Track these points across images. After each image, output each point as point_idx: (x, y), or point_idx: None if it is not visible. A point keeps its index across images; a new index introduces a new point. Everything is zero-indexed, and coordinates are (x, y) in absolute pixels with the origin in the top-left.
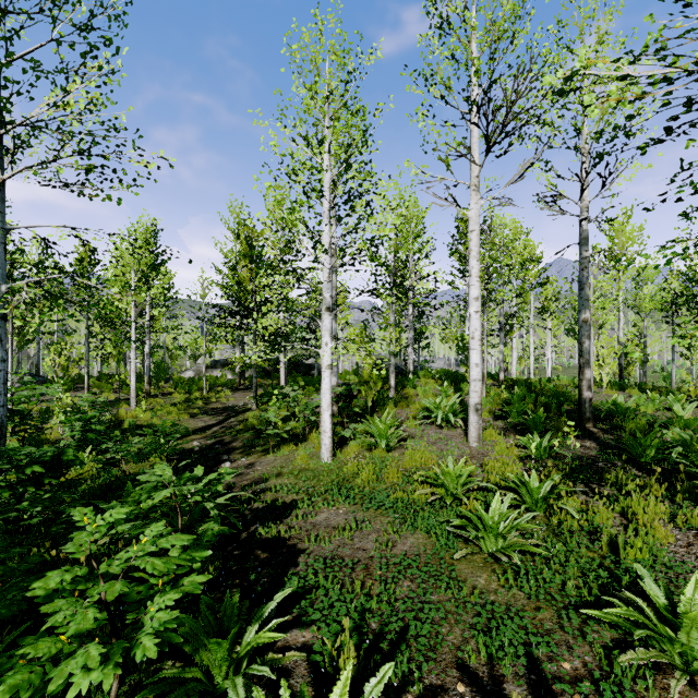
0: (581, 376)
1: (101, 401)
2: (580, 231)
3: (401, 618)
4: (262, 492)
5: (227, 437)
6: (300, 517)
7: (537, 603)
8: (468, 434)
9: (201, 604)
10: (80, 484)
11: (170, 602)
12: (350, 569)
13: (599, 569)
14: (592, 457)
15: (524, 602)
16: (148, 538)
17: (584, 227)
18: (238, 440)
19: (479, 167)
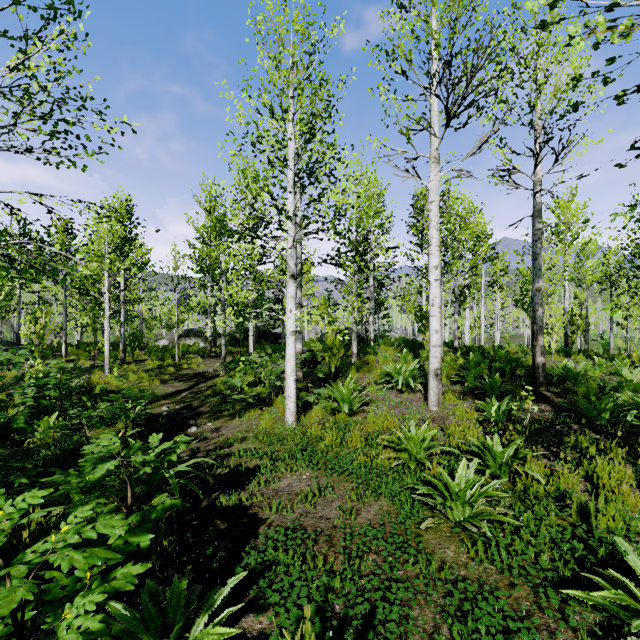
0: (535, 343)
1: (77, 368)
2: (534, 204)
3: (367, 599)
4: (226, 457)
5: (195, 402)
6: (262, 483)
7: (510, 579)
8: (428, 398)
9: (142, 594)
10: (33, 453)
11: (92, 606)
12: (312, 542)
13: (570, 539)
14: (549, 420)
15: (496, 578)
16: (70, 526)
17: (537, 200)
18: (206, 404)
19: (438, 140)
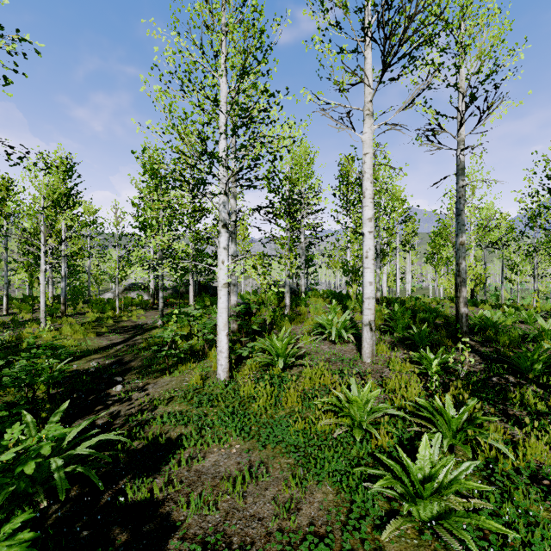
0: (459, 294)
1: (14, 321)
2: (458, 163)
3: None
4: (147, 424)
5: (127, 356)
6: (183, 463)
7: None
8: (362, 350)
9: None
10: None
11: None
12: None
13: None
14: (482, 371)
15: None
16: None
17: (461, 159)
18: (138, 358)
19: (372, 93)
